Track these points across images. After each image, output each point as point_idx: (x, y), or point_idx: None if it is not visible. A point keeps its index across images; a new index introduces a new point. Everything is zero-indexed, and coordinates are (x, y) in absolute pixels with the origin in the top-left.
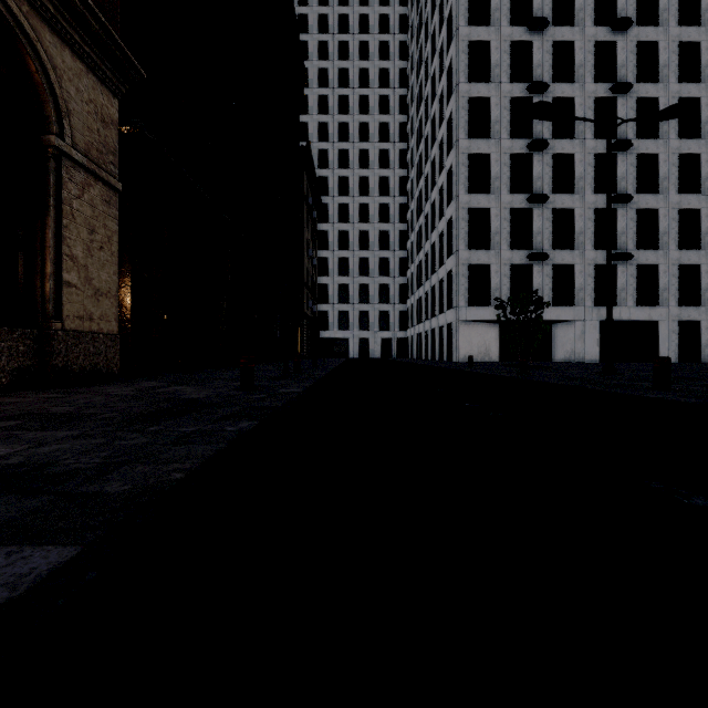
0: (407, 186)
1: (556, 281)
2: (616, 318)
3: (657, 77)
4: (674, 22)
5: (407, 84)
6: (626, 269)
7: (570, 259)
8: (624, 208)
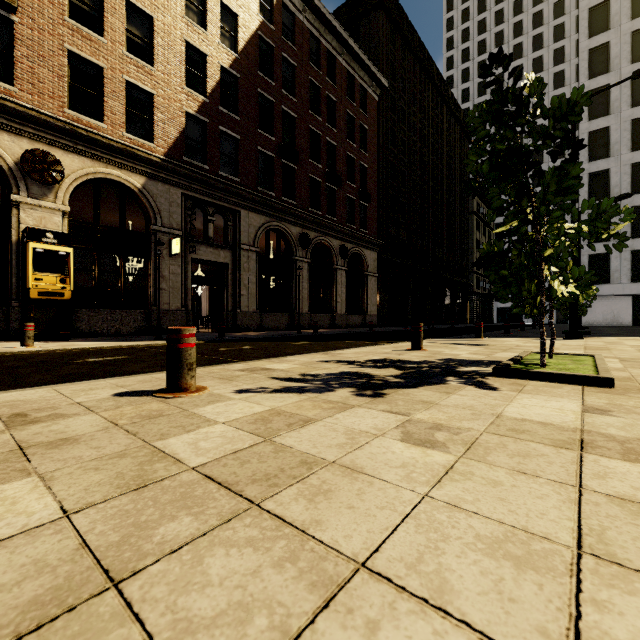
0: None
1: None
2: None
3: None
4: None
5: None
6: None
7: None
8: None
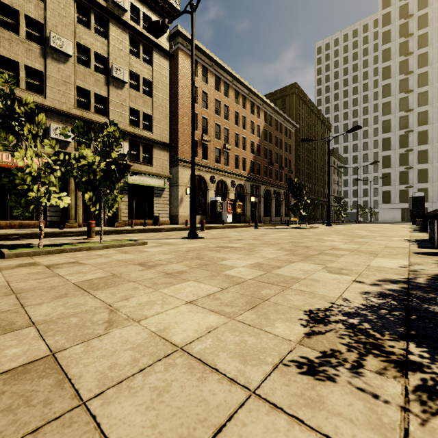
0: None
1: None
2: None
3: None
4: None
5: None
6: None
7: (425, 186)
8: None
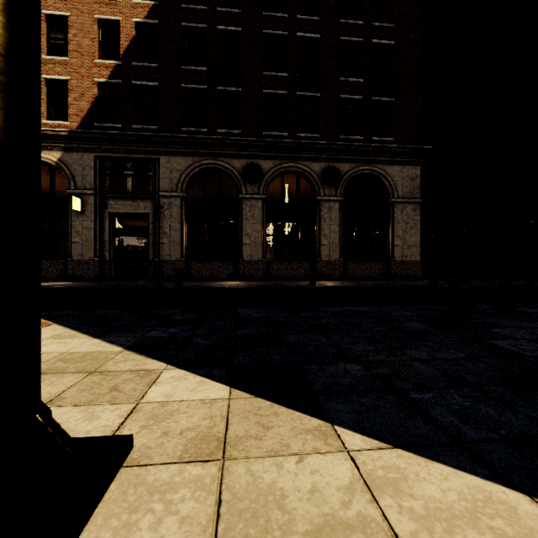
0: None
1: None
2: None
3: None
4: None
5: None
6: None
7: None
8: None
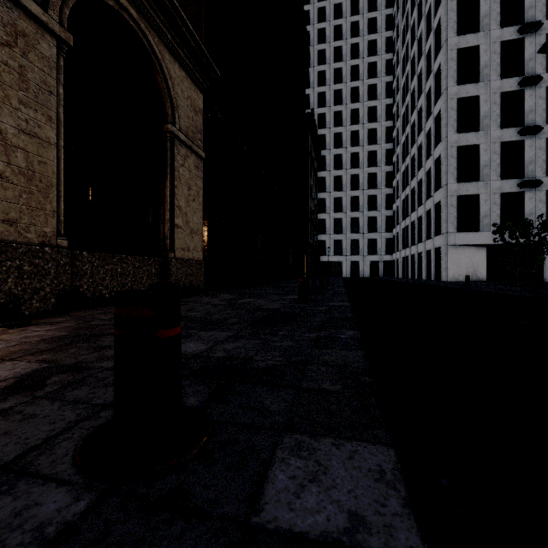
0: (393, 134)
1: None
2: None
3: None
4: None
5: (393, 49)
6: None
7: None
8: None
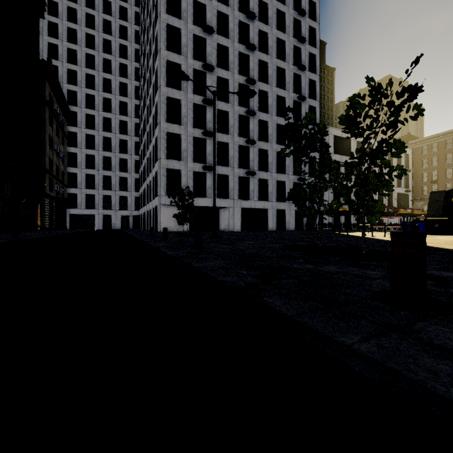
0: (139, 112)
1: (219, 184)
2: (249, 206)
3: (267, 81)
4: (274, 55)
5: (140, 42)
6: (254, 180)
7: (226, 172)
8: (253, 147)
